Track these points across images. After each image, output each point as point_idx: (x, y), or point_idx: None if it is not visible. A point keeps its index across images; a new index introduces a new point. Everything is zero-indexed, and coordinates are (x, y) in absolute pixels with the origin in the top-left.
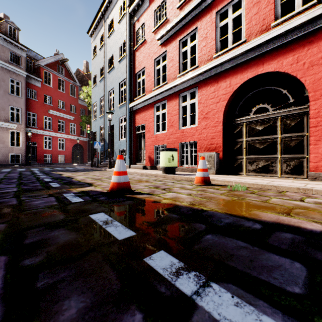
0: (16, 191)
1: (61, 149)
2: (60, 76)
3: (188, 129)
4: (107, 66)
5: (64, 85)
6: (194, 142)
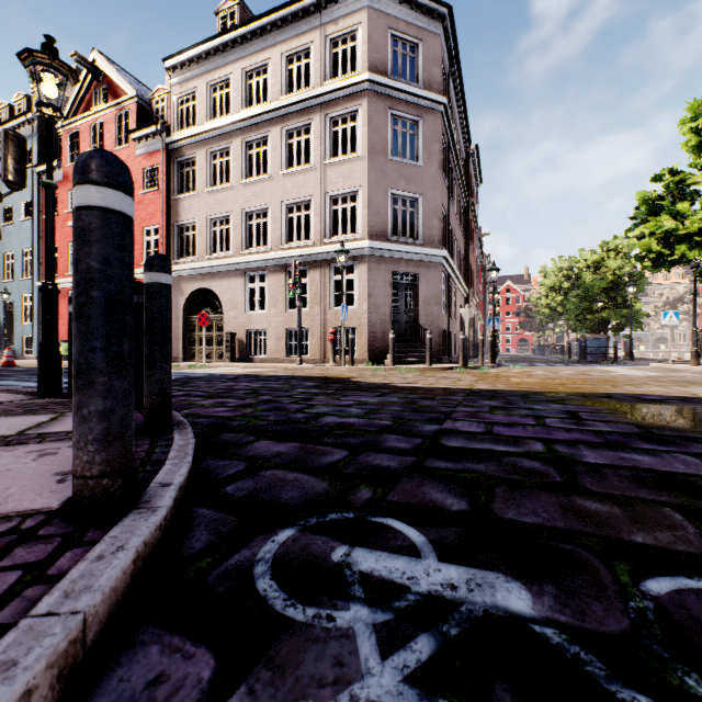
0: None
1: None
2: None
3: None
4: (3, 216)
5: None
6: None
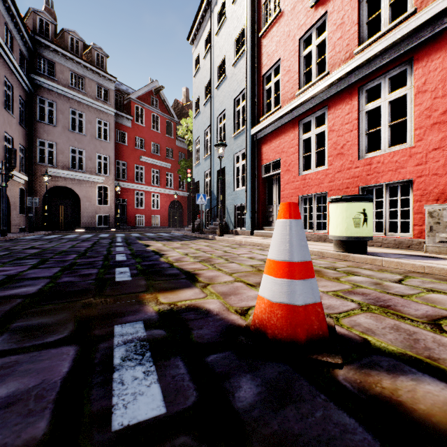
0: (28, 297)
1: (155, 208)
2: (154, 110)
3: (386, 156)
4: (216, 78)
5: (158, 123)
6: (401, 183)
